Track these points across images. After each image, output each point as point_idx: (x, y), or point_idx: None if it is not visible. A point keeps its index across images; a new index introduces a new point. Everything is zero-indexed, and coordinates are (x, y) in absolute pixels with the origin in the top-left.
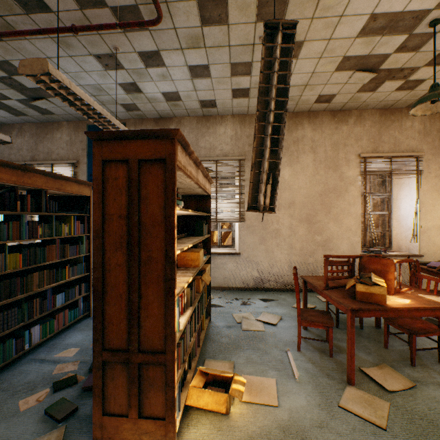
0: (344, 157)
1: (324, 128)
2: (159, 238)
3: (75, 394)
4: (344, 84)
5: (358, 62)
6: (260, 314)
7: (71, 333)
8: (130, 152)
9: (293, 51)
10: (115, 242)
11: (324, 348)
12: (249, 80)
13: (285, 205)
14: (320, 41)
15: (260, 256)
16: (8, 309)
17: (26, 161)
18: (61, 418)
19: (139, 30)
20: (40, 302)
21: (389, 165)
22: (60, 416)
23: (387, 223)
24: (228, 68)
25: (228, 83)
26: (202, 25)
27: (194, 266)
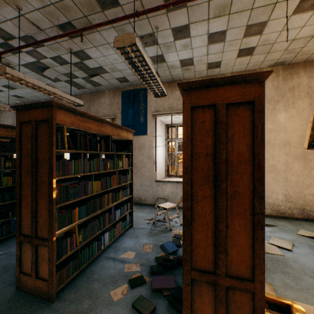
0: None
1: None
2: (246, 175)
3: (148, 293)
4: None
5: None
6: (269, 238)
7: (124, 239)
8: (217, 98)
9: None
10: (202, 177)
11: None
12: (257, 39)
13: (280, 144)
14: None
15: None
16: (93, 220)
17: None
18: None
19: (179, 8)
20: (108, 216)
21: None
22: (146, 313)
23: None
24: (243, 30)
25: (238, 44)
26: None
27: None
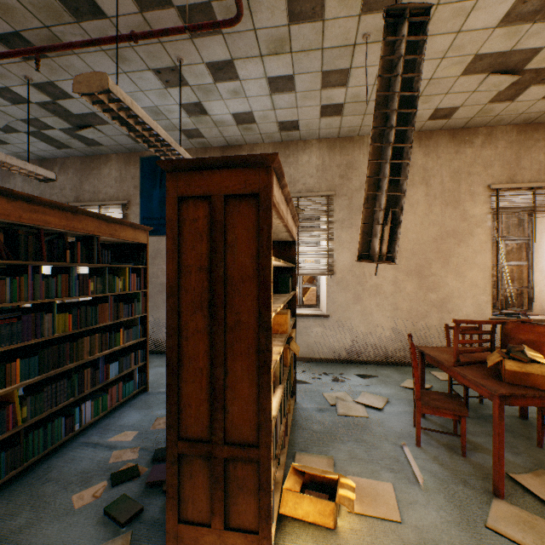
0: (467, 189)
1: (440, 152)
2: (250, 297)
3: (138, 490)
4: (471, 93)
5: (494, 62)
6: (358, 394)
7: (126, 412)
8: (213, 186)
9: (424, 45)
10: (194, 301)
11: (452, 444)
12: (344, 93)
13: None
14: (444, 35)
15: (354, 319)
16: (56, 380)
17: (69, 202)
18: (124, 521)
19: (210, 35)
20: (91, 373)
21: (530, 199)
22: (123, 519)
23: (525, 277)
24: (318, 78)
25: (317, 98)
26: (289, 23)
27: (280, 332)
